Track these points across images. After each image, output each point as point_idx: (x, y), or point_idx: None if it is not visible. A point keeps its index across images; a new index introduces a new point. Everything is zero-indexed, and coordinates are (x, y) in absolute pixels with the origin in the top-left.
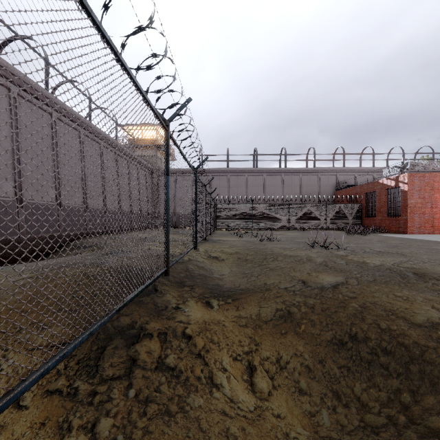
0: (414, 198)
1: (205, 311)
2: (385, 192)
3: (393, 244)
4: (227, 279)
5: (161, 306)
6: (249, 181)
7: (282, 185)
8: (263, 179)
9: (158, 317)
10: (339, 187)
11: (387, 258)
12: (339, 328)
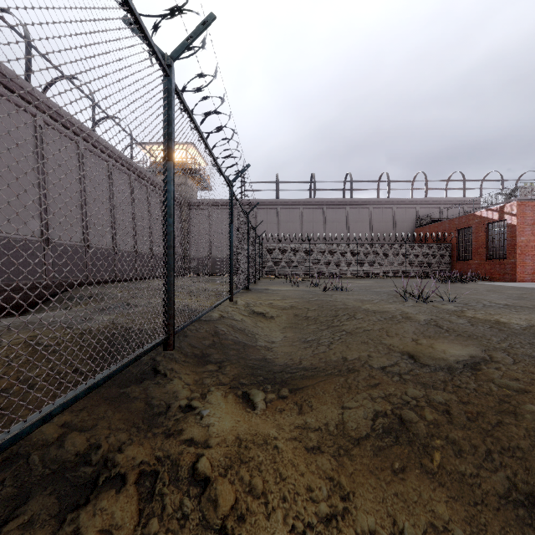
0: (526, 234)
1: (241, 415)
2: (484, 227)
3: (514, 295)
4: (279, 349)
5: (159, 405)
6: (304, 215)
7: (347, 221)
8: (323, 212)
9: (147, 432)
10: (420, 223)
11: (531, 316)
12: (520, 466)
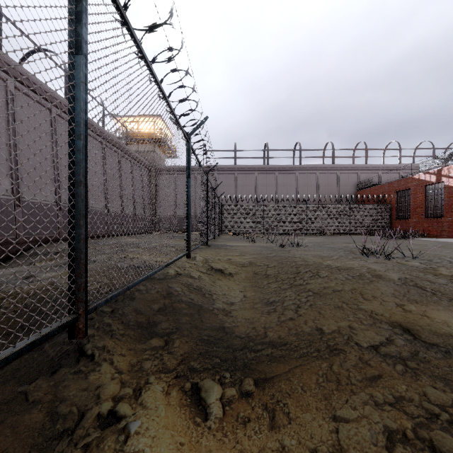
0: None
1: (186, 431)
2: (422, 189)
3: None
4: (239, 314)
5: (67, 416)
6: (259, 179)
7: (297, 185)
8: (275, 177)
9: None
10: (361, 186)
11: None
12: None
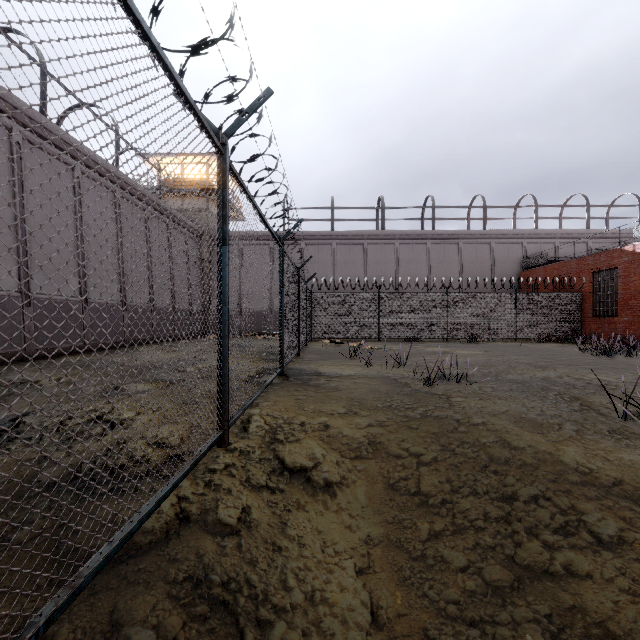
0: None
1: None
2: None
3: None
4: None
5: None
6: (369, 253)
7: (428, 262)
8: (395, 250)
9: None
10: (529, 263)
11: None
12: None
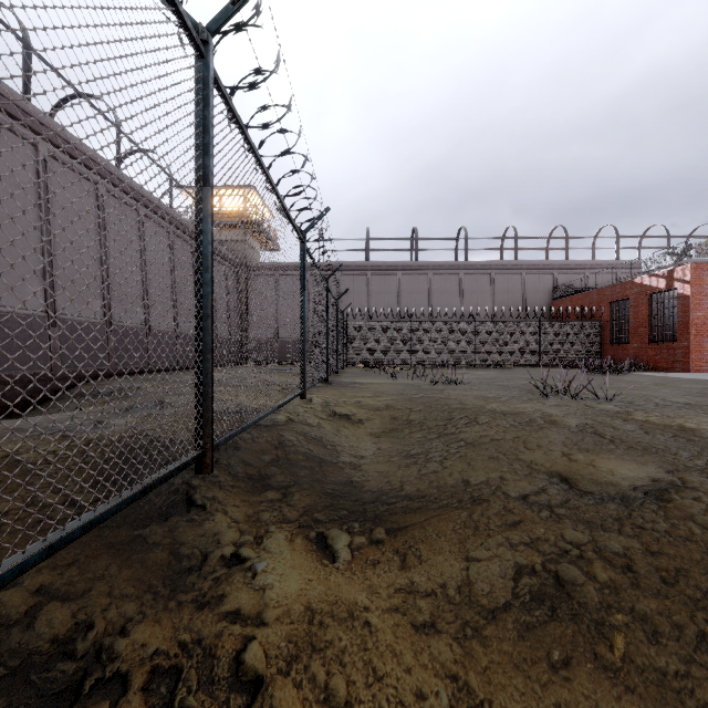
0: (704, 308)
1: (314, 570)
2: (646, 299)
3: (694, 390)
4: (370, 467)
5: (191, 556)
6: (403, 283)
7: (461, 292)
8: (428, 280)
9: (168, 601)
10: (559, 294)
11: None
12: None
